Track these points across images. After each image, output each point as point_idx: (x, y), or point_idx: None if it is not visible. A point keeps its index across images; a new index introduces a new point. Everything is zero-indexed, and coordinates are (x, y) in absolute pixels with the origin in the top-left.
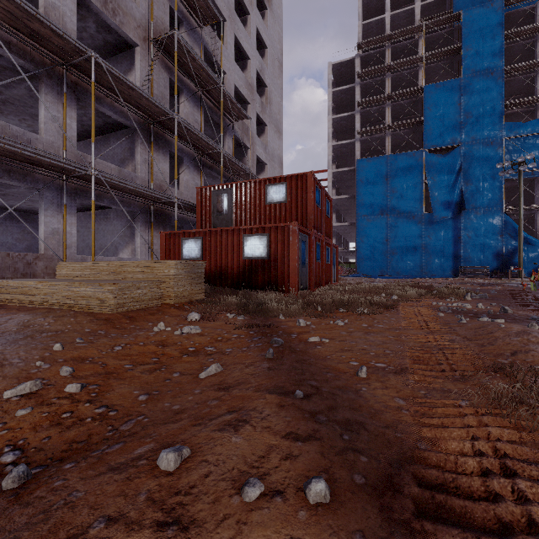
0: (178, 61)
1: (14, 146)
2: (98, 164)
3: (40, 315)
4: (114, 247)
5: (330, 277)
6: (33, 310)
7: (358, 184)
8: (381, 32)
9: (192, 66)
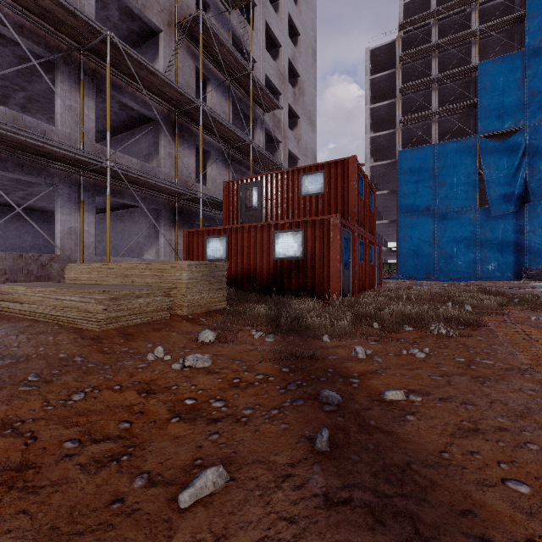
0: (204, 47)
1: (20, 135)
2: (118, 158)
3: (16, 330)
4: (139, 247)
5: (373, 280)
6: (18, 322)
7: (399, 177)
8: (426, 10)
9: (219, 52)
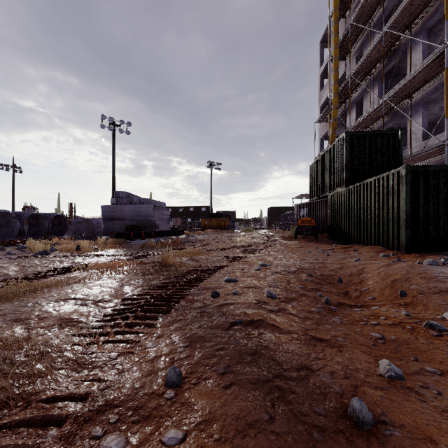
0: None
1: None
2: None
3: None
4: None
5: None
6: None
7: None
8: None
9: None
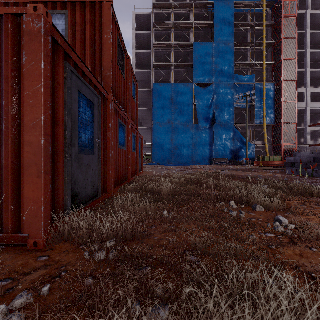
0: None
1: None
2: None
3: None
4: None
5: (136, 167)
6: None
7: (153, 100)
8: None
9: None
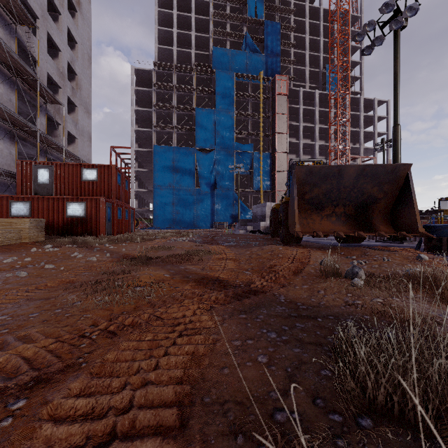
0: None
1: None
2: None
3: None
4: None
5: (129, 228)
6: None
7: (154, 162)
8: (172, 57)
9: (9, 60)
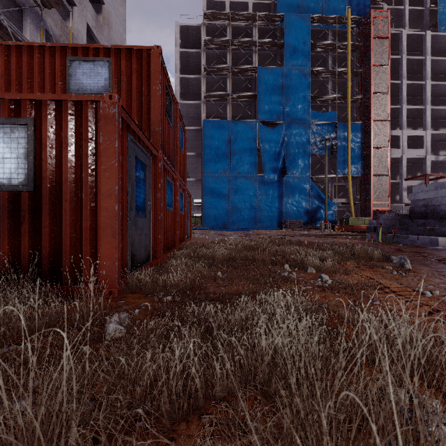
0: None
1: None
2: None
3: None
4: None
5: (184, 232)
6: None
7: (204, 142)
8: None
9: None
